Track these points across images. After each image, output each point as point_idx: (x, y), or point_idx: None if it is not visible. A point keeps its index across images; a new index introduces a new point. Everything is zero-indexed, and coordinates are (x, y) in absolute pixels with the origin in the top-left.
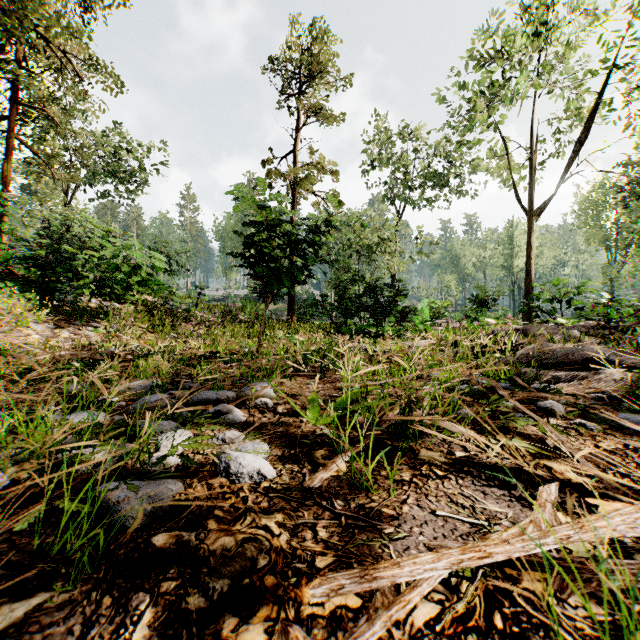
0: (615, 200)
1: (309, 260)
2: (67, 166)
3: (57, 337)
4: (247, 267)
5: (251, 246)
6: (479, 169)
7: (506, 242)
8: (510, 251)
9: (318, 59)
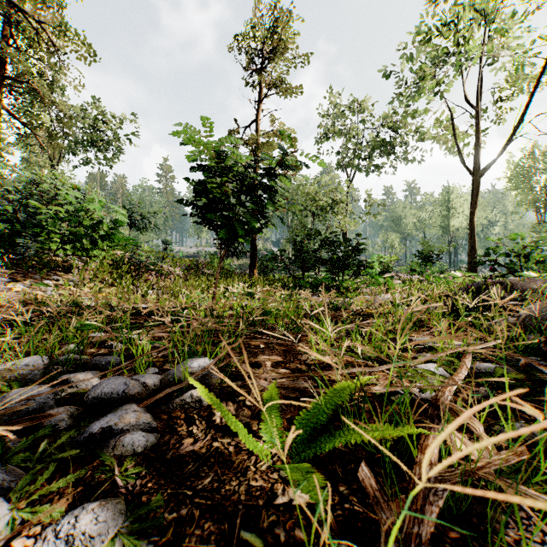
0: (544, 166)
1: (268, 206)
2: (51, 135)
3: (8, 291)
4: (201, 216)
5: (205, 193)
6: (424, 136)
7: (443, 205)
8: (447, 212)
9: (277, 36)
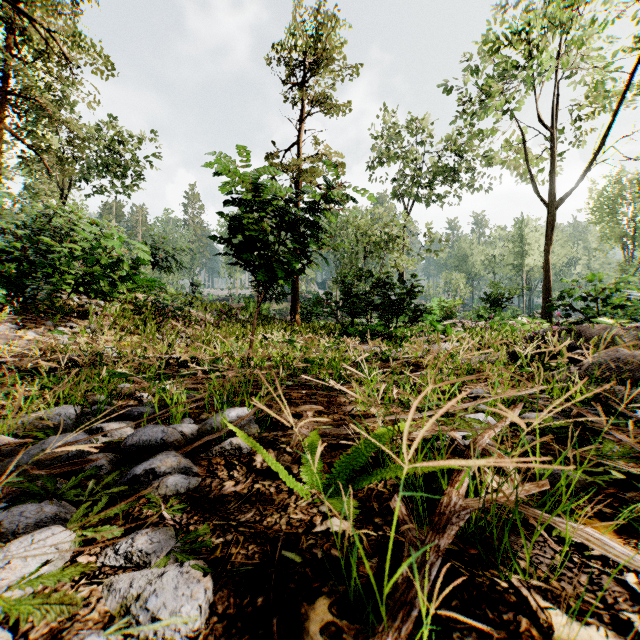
0: (632, 195)
1: (310, 245)
2: (61, 159)
3: (19, 339)
4: (237, 256)
5: (241, 230)
6: (492, 161)
7: (516, 240)
8: (520, 249)
9: (323, 45)
